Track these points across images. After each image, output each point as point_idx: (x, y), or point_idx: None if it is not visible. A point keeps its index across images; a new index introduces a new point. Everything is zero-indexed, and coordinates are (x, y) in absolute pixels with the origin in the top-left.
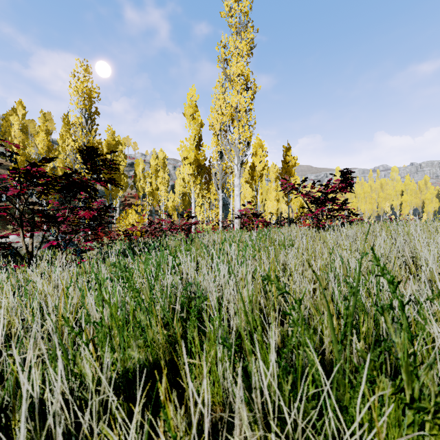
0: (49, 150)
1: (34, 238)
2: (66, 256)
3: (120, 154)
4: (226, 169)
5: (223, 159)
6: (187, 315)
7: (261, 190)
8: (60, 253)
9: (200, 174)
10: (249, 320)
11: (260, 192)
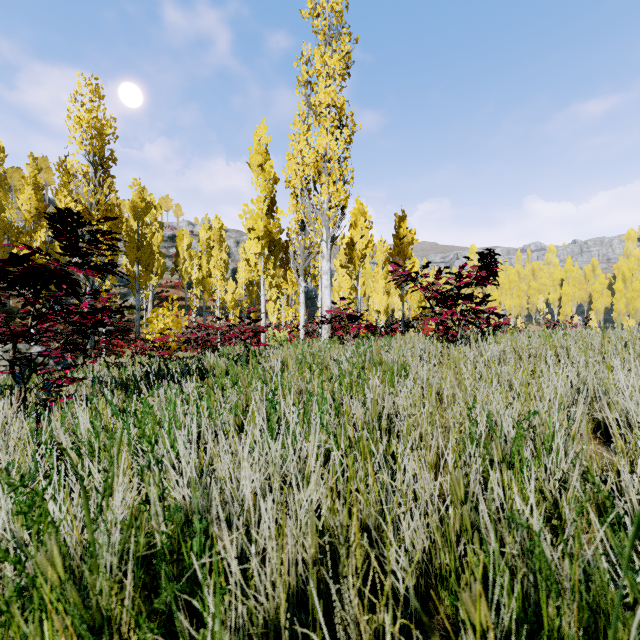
0: (39, 214)
1: (2, 354)
2: (24, 395)
3: (154, 222)
4: (310, 247)
5: (305, 232)
6: (174, 571)
7: (363, 278)
8: (17, 389)
9: (273, 254)
10: (308, 576)
11: (362, 281)
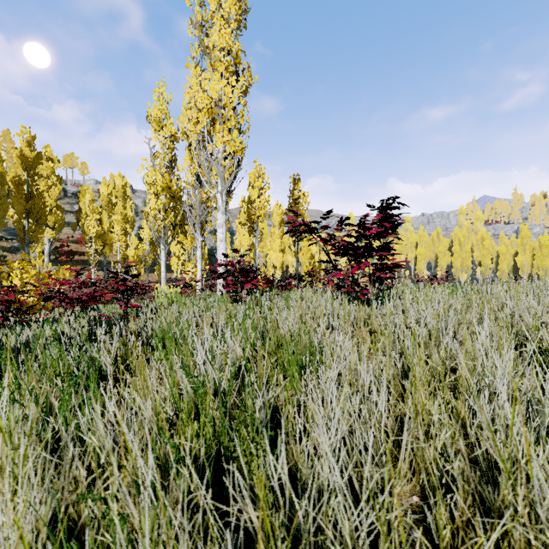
0: None
1: None
2: None
3: (51, 175)
4: (207, 201)
5: (202, 186)
6: None
7: (261, 235)
8: None
9: (174, 210)
10: None
11: (260, 238)
